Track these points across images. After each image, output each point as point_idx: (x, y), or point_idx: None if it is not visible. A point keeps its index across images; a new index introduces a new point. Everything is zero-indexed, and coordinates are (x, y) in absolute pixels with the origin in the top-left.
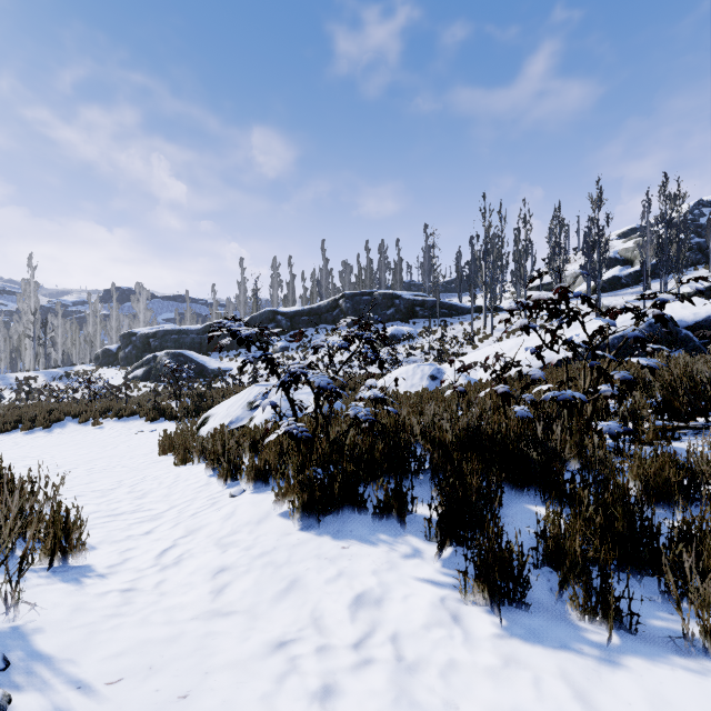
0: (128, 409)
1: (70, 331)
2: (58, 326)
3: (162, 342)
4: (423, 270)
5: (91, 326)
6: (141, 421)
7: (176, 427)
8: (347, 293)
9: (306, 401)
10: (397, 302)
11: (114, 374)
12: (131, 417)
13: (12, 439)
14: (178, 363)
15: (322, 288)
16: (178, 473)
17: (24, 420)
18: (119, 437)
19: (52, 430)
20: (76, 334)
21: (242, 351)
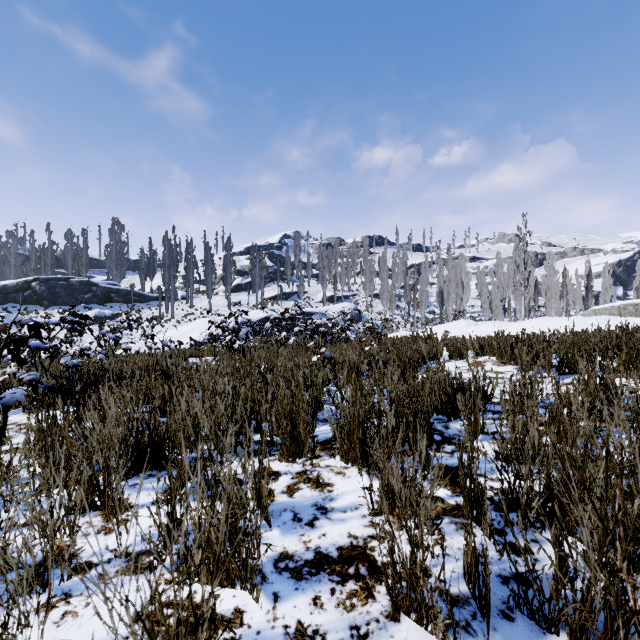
0: None
1: None
2: None
3: None
4: (111, 260)
5: None
6: None
7: None
8: (41, 277)
9: None
10: (94, 289)
11: None
12: None
13: None
14: None
15: None
16: None
17: None
18: None
19: None
20: None
21: None
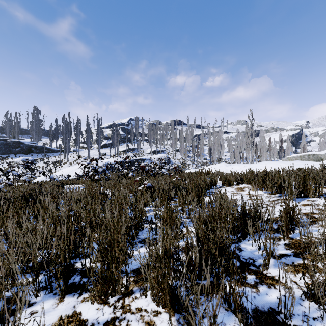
0: None
1: None
2: None
3: None
4: (33, 130)
5: None
6: None
7: None
8: None
9: None
10: (22, 145)
11: None
12: None
13: None
14: None
15: None
16: None
17: None
18: None
19: None
20: None
21: None
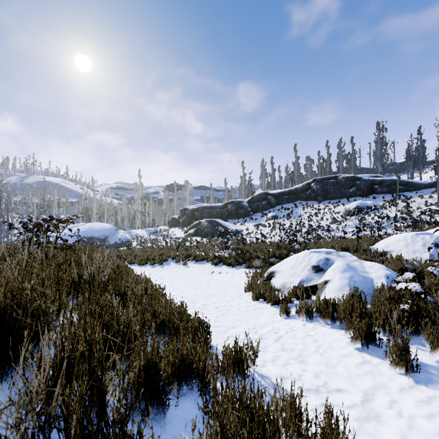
0: (200, 256)
1: (155, 208)
2: (150, 205)
3: (201, 214)
4: (375, 157)
5: (165, 205)
6: (209, 264)
7: (252, 277)
8: (317, 178)
9: (363, 268)
10: (357, 183)
11: (178, 232)
12: (202, 261)
13: (147, 270)
14: (212, 226)
15: (294, 176)
16: (309, 334)
17: (150, 259)
18: (202, 275)
19: (164, 266)
20: (158, 210)
21: (247, 219)
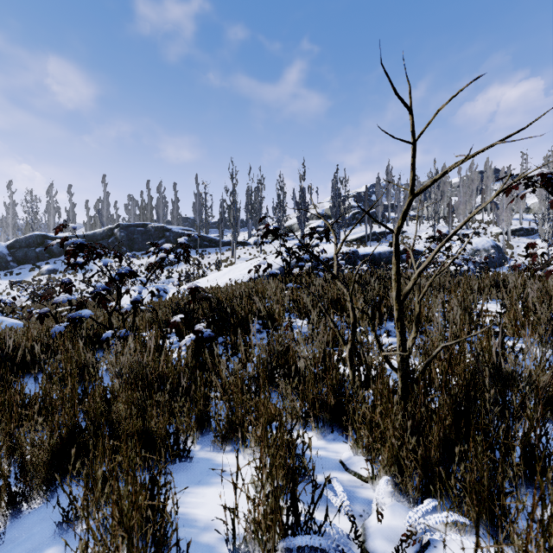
0: None
1: None
2: None
3: None
4: (195, 210)
5: None
6: None
7: None
8: (122, 224)
9: None
10: (167, 234)
11: None
12: None
13: None
14: None
15: (103, 217)
16: None
17: None
18: None
19: None
20: None
21: (2, 273)
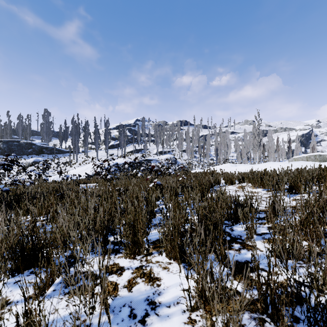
0: None
1: None
2: None
3: None
4: (43, 131)
5: None
6: None
7: None
8: (4, 140)
9: None
10: (34, 146)
11: None
12: None
13: None
14: None
15: None
16: None
17: None
18: None
19: None
20: None
21: None
